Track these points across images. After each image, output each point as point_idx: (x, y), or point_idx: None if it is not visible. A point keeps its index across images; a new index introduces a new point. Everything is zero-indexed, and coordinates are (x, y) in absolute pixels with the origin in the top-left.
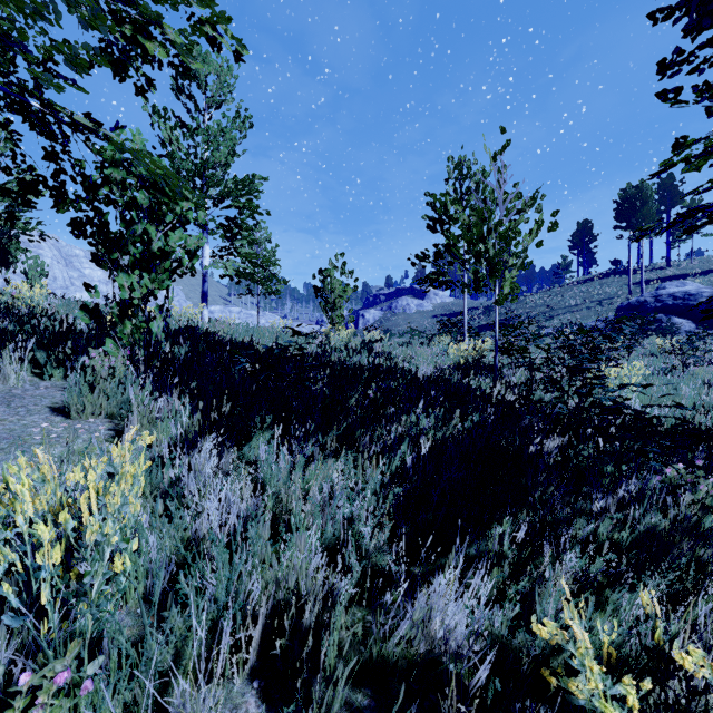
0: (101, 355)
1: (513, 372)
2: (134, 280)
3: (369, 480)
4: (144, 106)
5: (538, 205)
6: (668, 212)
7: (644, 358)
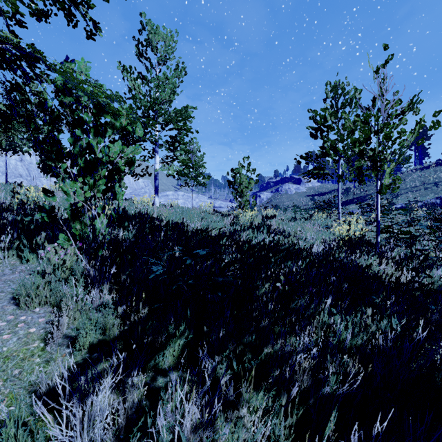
0: (56, 248)
1: (391, 249)
2: (77, 187)
3: None
4: (118, 66)
5: (416, 109)
6: None
7: None
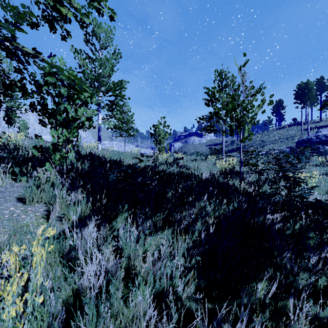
0: (43, 171)
1: (249, 175)
2: (59, 133)
3: (180, 247)
4: (71, 49)
5: (262, 92)
6: (321, 95)
7: (313, 167)
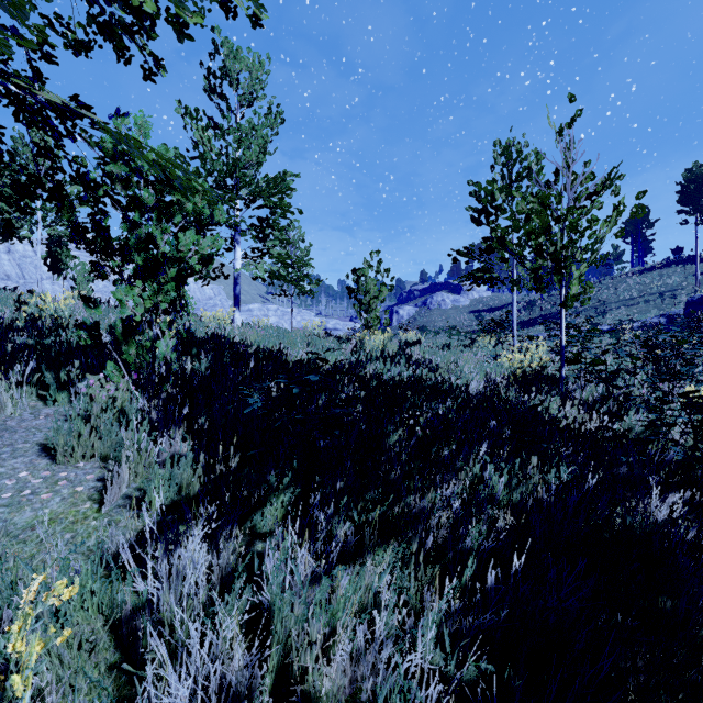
0: (102, 381)
1: (581, 387)
2: (135, 293)
3: (429, 608)
4: (177, 108)
5: (615, 187)
6: None
7: None
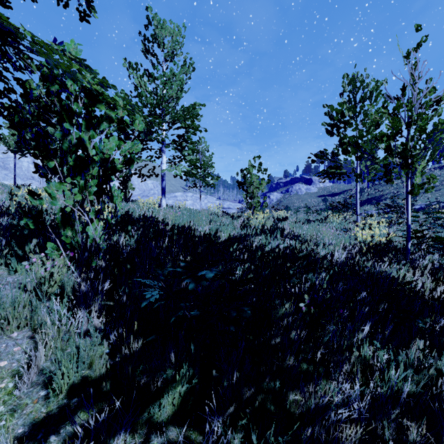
0: (43, 259)
1: (422, 256)
2: (65, 188)
3: None
4: (123, 63)
5: None
6: None
7: None
